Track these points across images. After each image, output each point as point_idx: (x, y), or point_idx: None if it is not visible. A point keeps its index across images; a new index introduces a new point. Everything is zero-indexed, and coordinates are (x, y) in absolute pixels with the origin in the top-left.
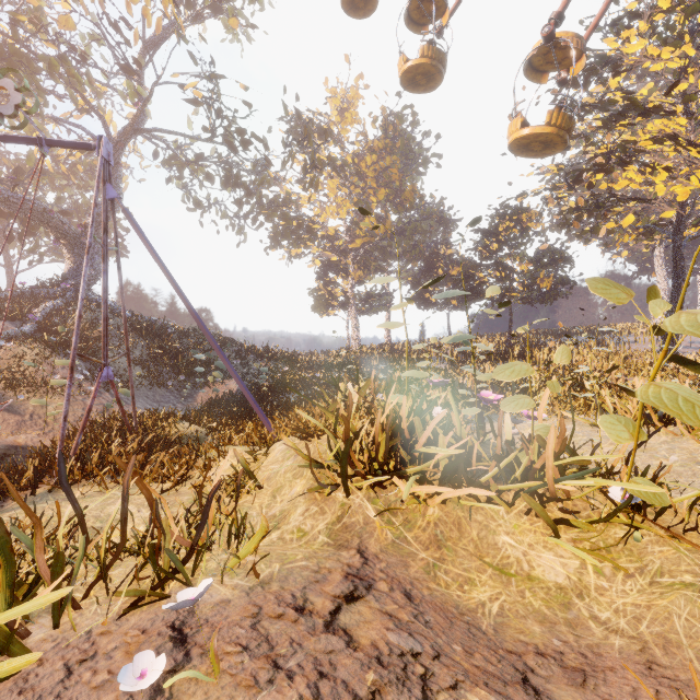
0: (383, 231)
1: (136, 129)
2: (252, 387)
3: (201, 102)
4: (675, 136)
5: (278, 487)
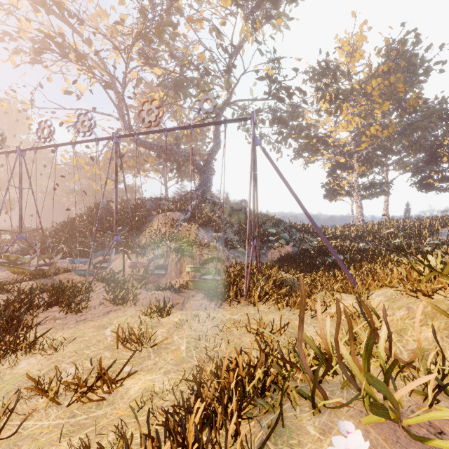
0: (386, 134)
1: (227, 103)
2: (302, 251)
3: (265, 77)
4: None
5: (399, 328)
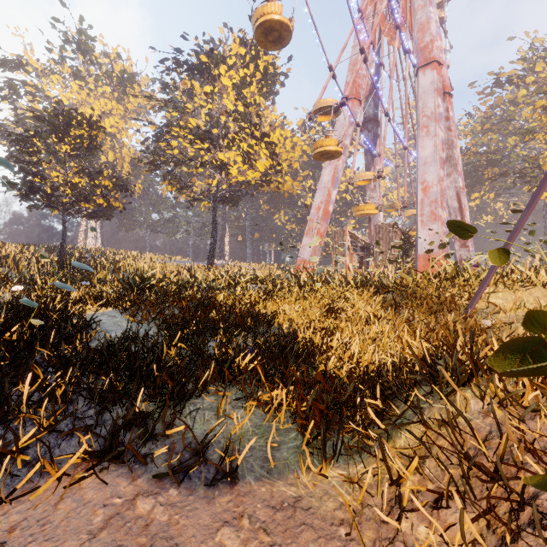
0: None
1: None
2: None
3: None
4: (272, 154)
5: None
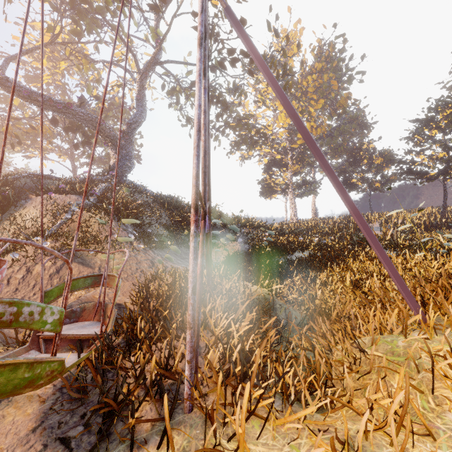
0: (319, 132)
1: (155, 62)
2: (254, 248)
3: None
4: None
5: None
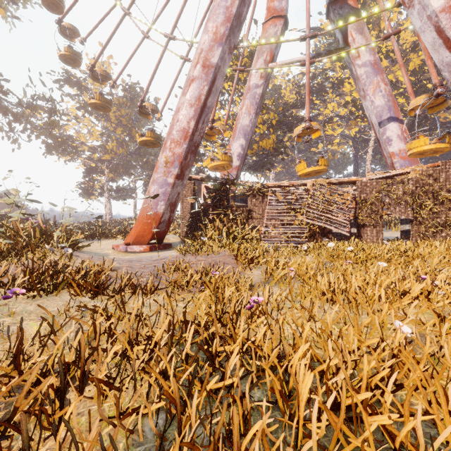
0: (122, 152)
1: None
2: None
3: None
4: None
5: None
